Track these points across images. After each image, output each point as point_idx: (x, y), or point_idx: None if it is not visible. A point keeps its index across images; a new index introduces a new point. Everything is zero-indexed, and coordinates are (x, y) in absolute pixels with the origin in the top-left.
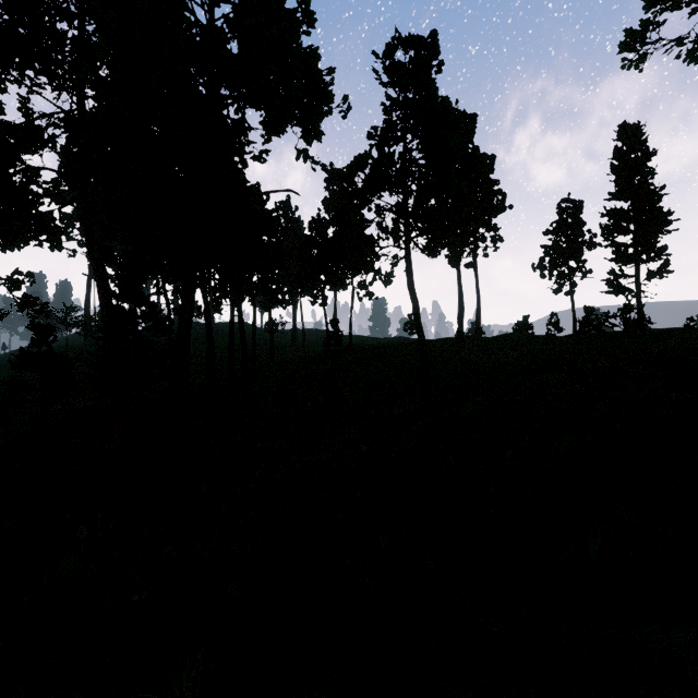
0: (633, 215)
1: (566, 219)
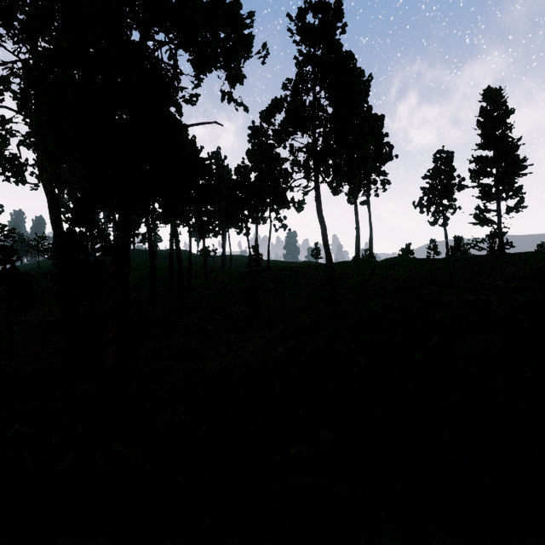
0: (495, 161)
1: (440, 166)
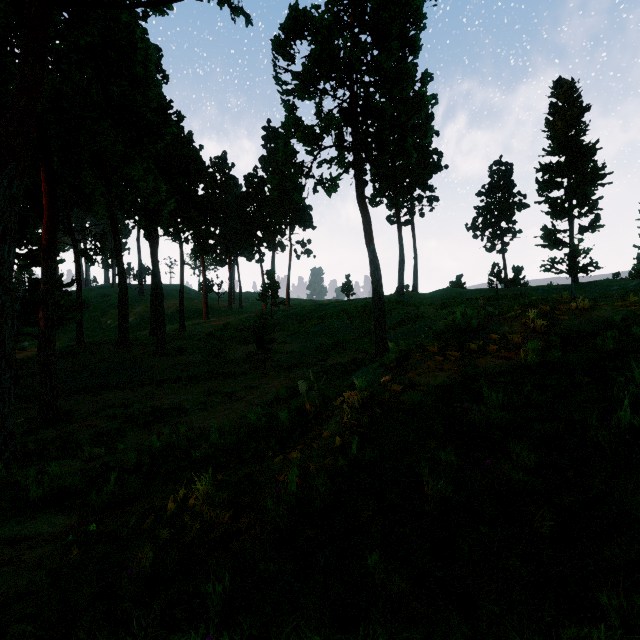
0: (568, 168)
1: (498, 181)
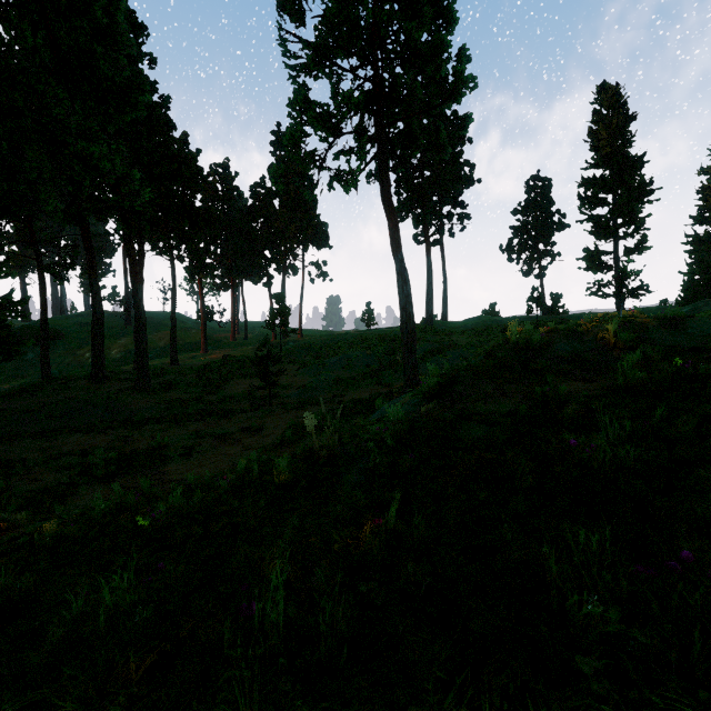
0: (613, 183)
1: (535, 198)
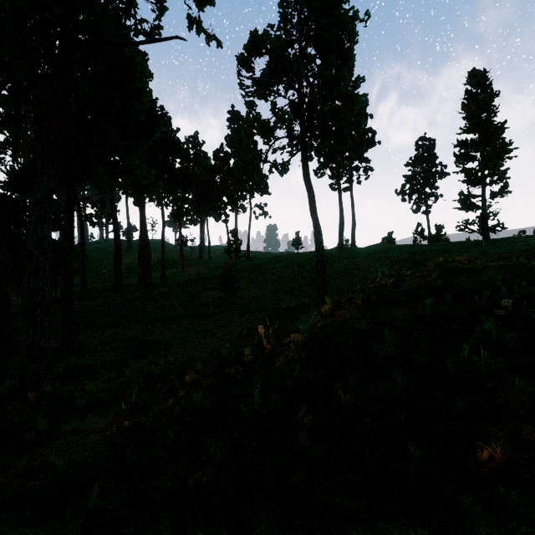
0: (481, 144)
1: (423, 154)
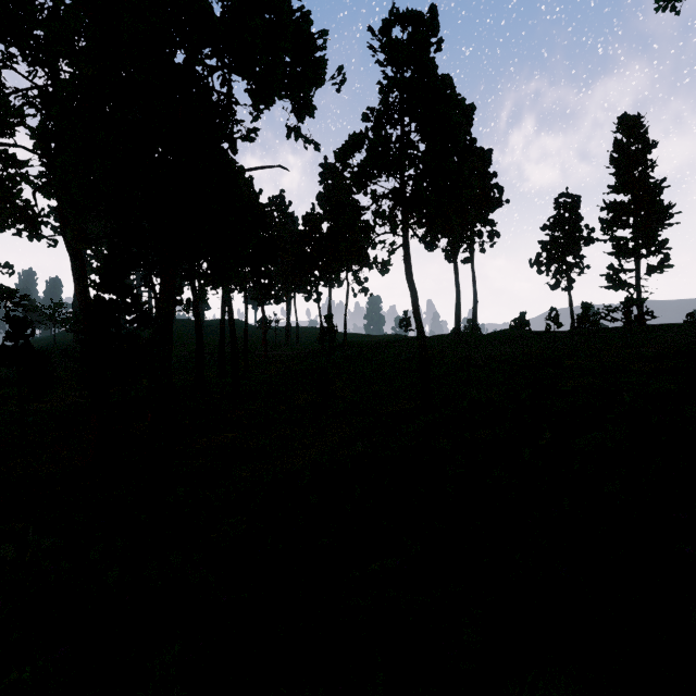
0: (633, 208)
1: (564, 214)
